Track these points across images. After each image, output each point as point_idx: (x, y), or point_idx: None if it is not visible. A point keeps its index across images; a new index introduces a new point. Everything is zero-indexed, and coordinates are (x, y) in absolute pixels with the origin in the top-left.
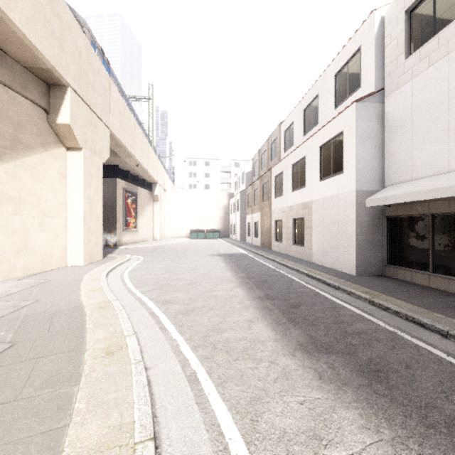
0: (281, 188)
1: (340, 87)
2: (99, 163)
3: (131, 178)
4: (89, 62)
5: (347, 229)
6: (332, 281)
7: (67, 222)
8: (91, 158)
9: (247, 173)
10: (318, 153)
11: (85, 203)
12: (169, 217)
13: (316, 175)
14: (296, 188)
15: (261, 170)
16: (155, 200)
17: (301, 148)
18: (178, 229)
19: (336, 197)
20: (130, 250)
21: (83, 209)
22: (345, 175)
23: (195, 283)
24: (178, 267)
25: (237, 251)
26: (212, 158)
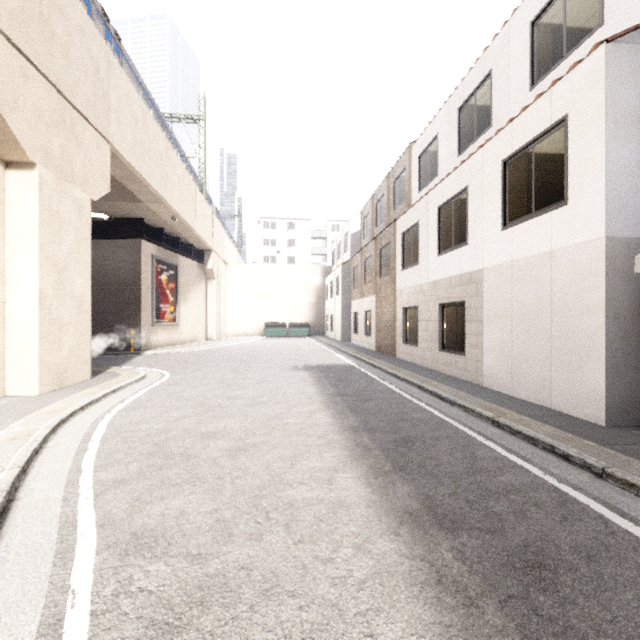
0: (416, 252)
1: (545, 43)
2: (82, 199)
3: (168, 241)
4: (55, 2)
5: (578, 323)
6: (568, 445)
7: (5, 310)
8: (61, 187)
9: (352, 235)
10: (498, 174)
11: (45, 273)
12: (233, 304)
13: (492, 218)
14: (445, 248)
15: (377, 228)
16: (209, 278)
17: (457, 174)
18: (247, 323)
19: (547, 256)
20: (158, 358)
21: (38, 283)
22: (574, 209)
23: (246, 448)
24: (226, 398)
25: (337, 360)
26: (300, 218)
